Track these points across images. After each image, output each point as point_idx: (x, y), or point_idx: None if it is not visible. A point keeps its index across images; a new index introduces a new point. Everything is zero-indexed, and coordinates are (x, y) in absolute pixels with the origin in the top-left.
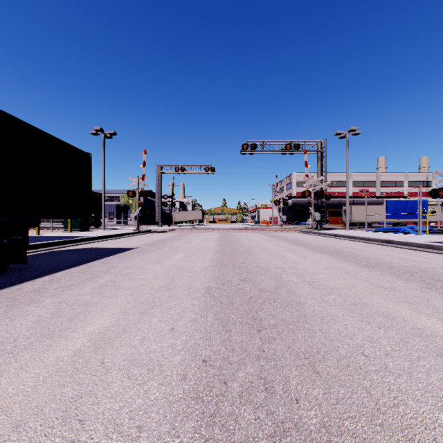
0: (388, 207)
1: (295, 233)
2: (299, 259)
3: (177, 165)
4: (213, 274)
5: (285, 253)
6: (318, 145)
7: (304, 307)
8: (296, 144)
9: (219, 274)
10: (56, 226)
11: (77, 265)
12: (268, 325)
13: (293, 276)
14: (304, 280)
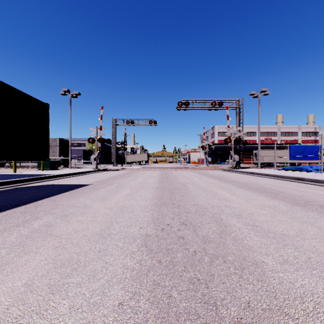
0: (291, 151)
1: (219, 171)
2: (231, 196)
3: (128, 119)
4: (153, 215)
5: (217, 190)
6: (236, 102)
7: (265, 273)
8: (220, 102)
9: (159, 215)
10: (35, 166)
11: (26, 203)
12: (230, 321)
13: (233, 218)
14: (246, 224)
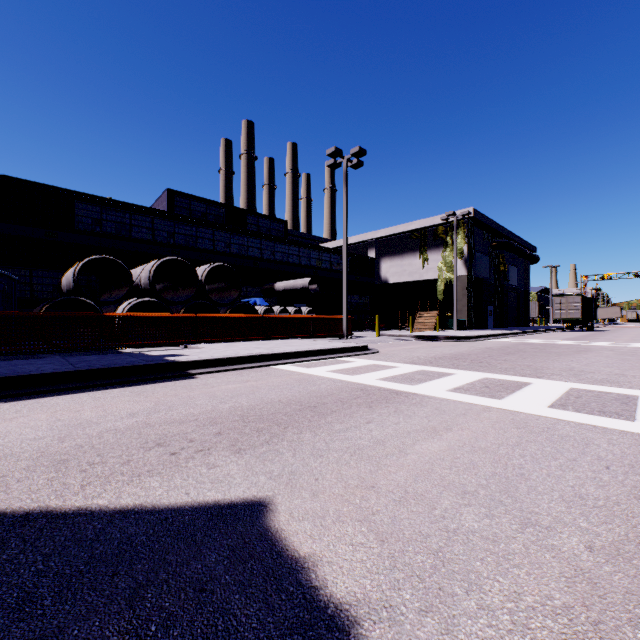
0: None
1: None
2: None
3: (602, 274)
4: None
5: None
6: None
7: None
8: None
9: None
10: None
11: (606, 330)
12: None
13: None
14: None
